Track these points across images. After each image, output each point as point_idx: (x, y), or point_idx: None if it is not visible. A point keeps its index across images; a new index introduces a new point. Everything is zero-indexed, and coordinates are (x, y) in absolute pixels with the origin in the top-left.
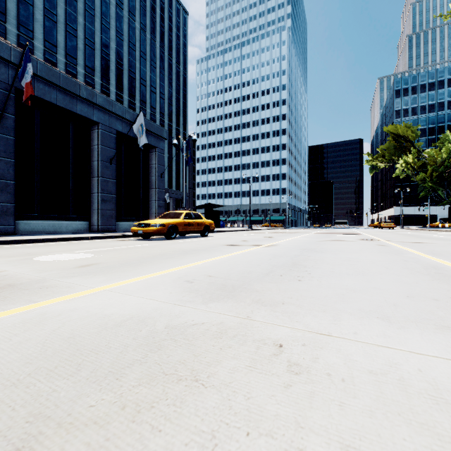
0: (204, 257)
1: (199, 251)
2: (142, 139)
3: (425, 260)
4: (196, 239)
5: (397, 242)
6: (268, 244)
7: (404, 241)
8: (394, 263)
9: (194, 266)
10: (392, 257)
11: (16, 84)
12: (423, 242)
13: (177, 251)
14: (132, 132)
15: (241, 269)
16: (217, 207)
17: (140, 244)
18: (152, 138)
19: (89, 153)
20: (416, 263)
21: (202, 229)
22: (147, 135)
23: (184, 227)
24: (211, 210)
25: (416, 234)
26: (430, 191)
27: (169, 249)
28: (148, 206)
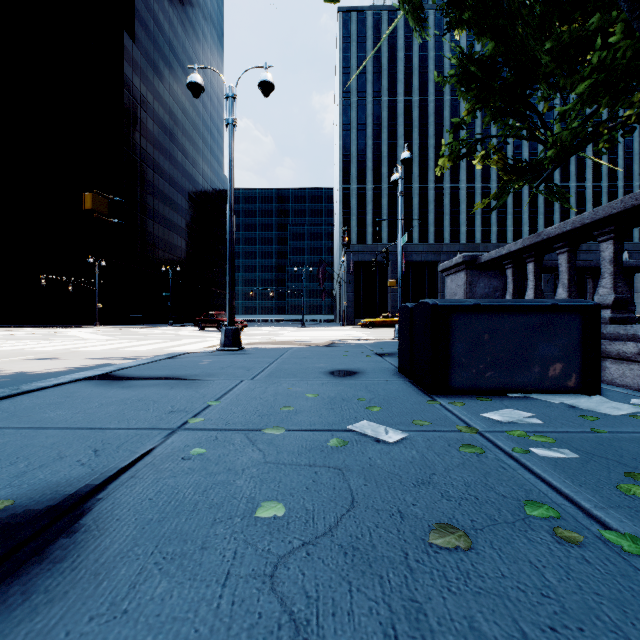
0: None
1: None
2: None
3: None
4: None
5: None
6: None
7: None
8: None
9: None
10: None
11: (553, 259)
12: None
13: None
14: None
15: None
16: None
17: None
18: (636, 255)
19: (585, 279)
20: None
21: None
22: (631, 254)
23: None
24: None
25: None
26: None
27: None
28: None
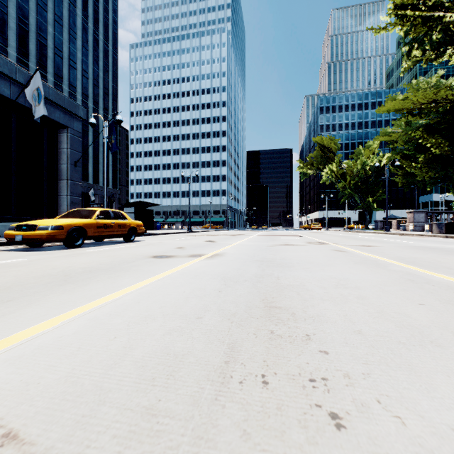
0: (90, 294)
1: (95, 275)
2: (39, 108)
3: (430, 277)
4: (115, 246)
5: (348, 246)
6: (212, 252)
7: (352, 244)
8: (412, 290)
9: (24, 340)
10: (384, 273)
11: None
12: (369, 244)
13: (51, 275)
14: (27, 101)
15: (152, 348)
16: (151, 206)
17: (0, 260)
18: (61, 114)
19: None
20: (437, 287)
21: (126, 232)
22: (54, 109)
23: (97, 230)
24: (143, 209)
25: (347, 235)
26: (348, 197)
27: (43, 269)
28: (56, 203)
